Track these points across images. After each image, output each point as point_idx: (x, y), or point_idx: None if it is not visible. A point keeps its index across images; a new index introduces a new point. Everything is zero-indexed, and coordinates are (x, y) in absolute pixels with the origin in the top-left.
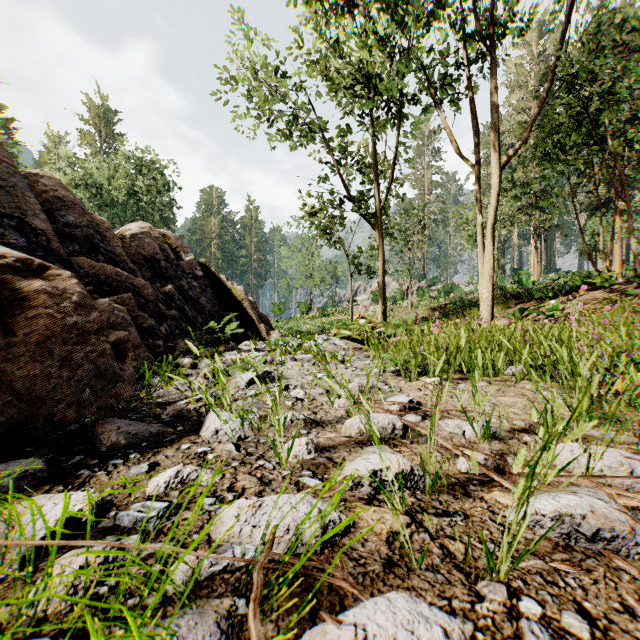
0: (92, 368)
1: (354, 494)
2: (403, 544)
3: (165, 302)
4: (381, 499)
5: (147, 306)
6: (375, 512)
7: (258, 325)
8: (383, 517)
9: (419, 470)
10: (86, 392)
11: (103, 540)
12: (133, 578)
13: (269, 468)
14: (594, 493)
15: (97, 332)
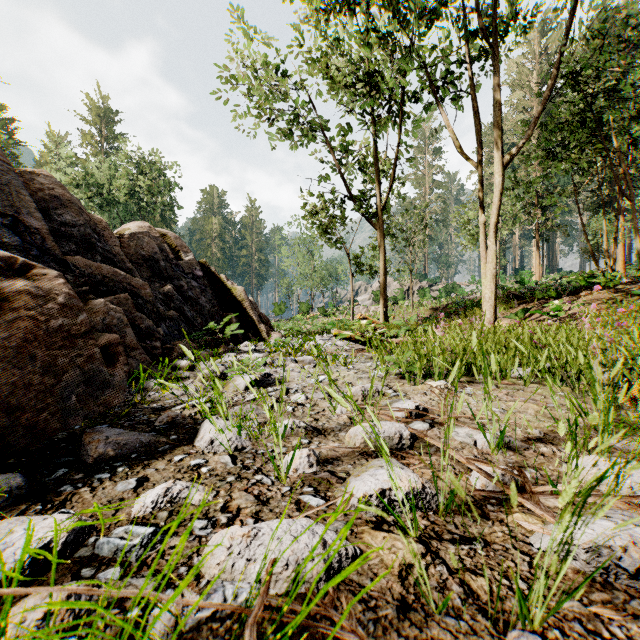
0: (79, 374)
1: (360, 516)
2: (418, 580)
3: (164, 302)
4: (390, 522)
5: (145, 306)
6: (385, 539)
7: (258, 325)
8: (394, 545)
9: (431, 488)
10: (72, 400)
11: (78, 574)
12: (99, 639)
13: (267, 484)
14: (629, 517)
15: (85, 335)
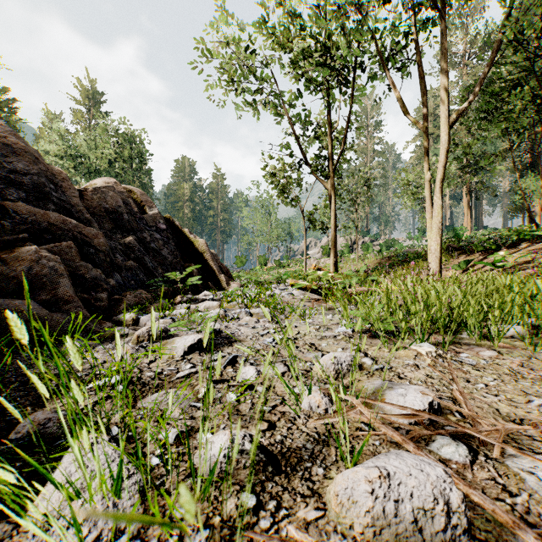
0: None
1: None
2: None
3: (124, 253)
4: None
5: (97, 256)
6: None
7: (218, 276)
8: None
9: None
10: None
11: None
12: None
13: None
14: None
15: None
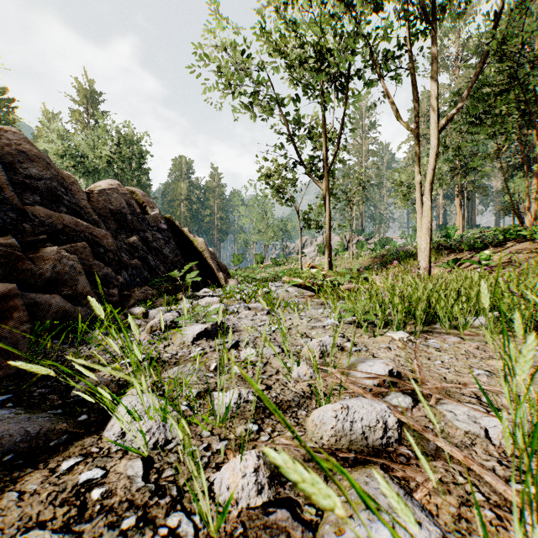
0: None
1: None
2: None
3: (129, 252)
4: None
5: (106, 255)
6: None
7: (217, 273)
8: None
9: None
10: None
11: None
12: None
13: (186, 536)
14: None
15: None
